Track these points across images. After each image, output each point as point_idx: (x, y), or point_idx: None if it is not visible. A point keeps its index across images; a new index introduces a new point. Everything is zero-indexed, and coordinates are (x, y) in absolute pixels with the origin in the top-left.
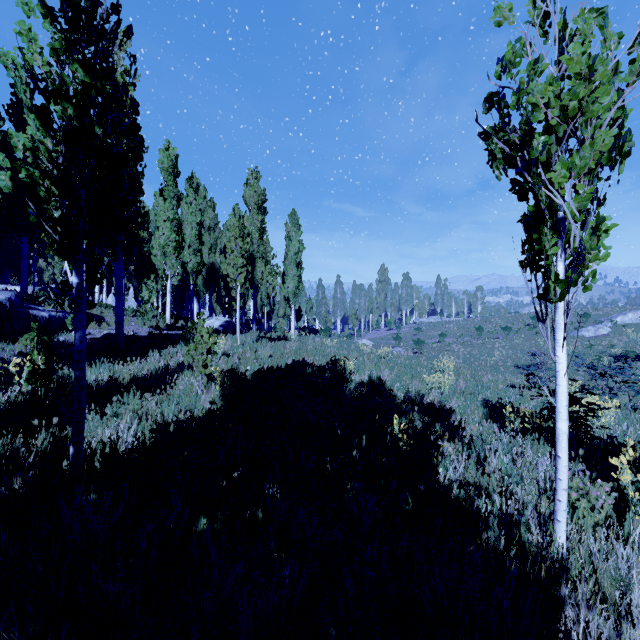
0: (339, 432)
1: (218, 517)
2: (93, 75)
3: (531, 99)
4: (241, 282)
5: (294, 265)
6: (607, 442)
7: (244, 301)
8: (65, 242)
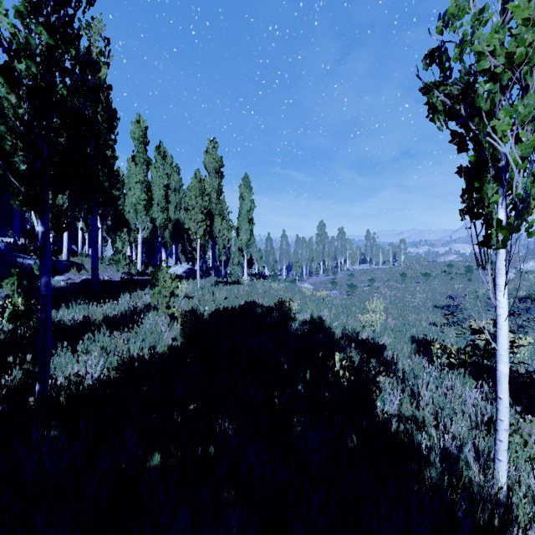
0: (285, 367)
1: (172, 453)
2: (59, 40)
3: (477, 47)
4: (201, 234)
5: (246, 221)
6: (526, 376)
7: (204, 251)
8: (30, 193)
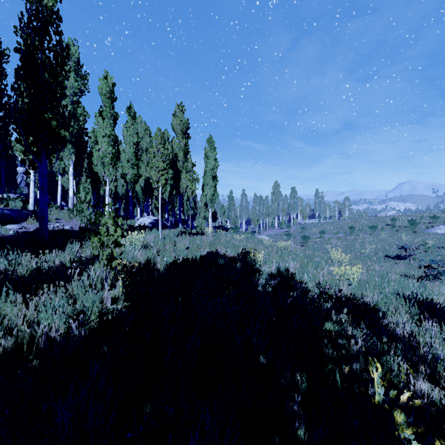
0: (262, 361)
1: None
2: None
3: None
4: (162, 183)
5: (211, 178)
6: None
7: (173, 206)
8: None
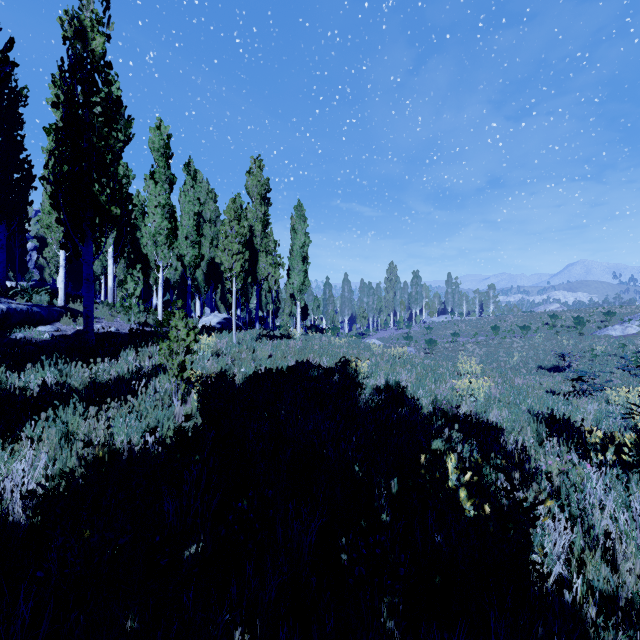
0: (356, 469)
1: None
2: None
3: None
4: (237, 271)
5: (300, 259)
6: None
7: (248, 298)
8: None
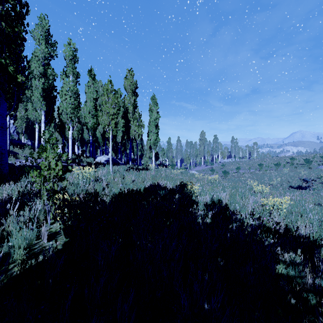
0: None
1: None
2: None
3: None
4: (112, 126)
5: (154, 126)
6: None
7: (126, 148)
8: None
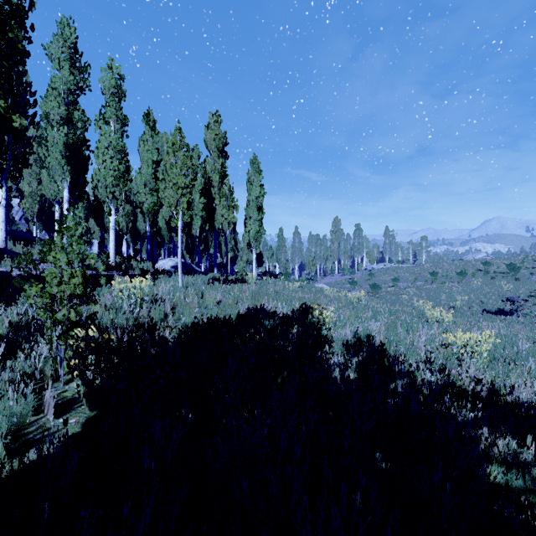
0: None
1: None
2: None
3: None
4: (182, 208)
5: (255, 209)
6: None
7: (208, 246)
8: None
